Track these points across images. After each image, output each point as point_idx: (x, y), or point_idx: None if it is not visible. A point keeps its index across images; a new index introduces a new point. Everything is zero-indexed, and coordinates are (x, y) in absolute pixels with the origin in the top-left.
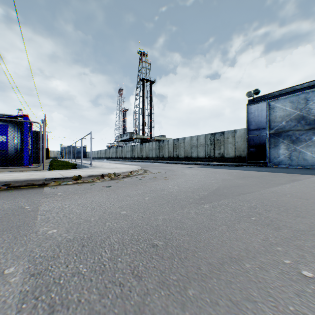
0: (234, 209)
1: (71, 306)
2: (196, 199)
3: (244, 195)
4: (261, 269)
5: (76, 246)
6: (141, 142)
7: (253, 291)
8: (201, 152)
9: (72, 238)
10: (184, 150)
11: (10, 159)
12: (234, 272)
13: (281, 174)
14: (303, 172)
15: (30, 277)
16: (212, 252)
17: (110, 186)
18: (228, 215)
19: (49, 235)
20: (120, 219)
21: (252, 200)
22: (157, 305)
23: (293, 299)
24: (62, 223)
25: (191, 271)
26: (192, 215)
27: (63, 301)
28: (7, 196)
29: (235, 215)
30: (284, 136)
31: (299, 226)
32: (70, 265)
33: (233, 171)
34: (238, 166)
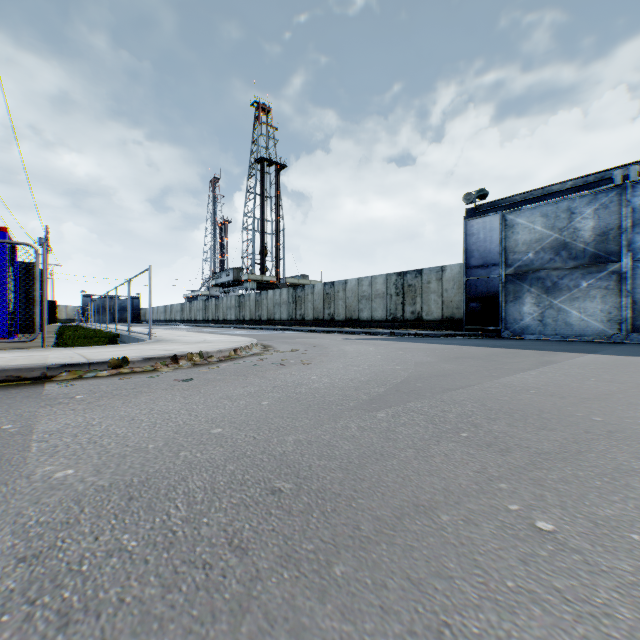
0: (431, 419)
1: (104, 612)
2: (362, 401)
3: (453, 392)
4: (467, 523)
5: (115, 499)
6: (258, 289)
7: (450, 560)
8: (378, 310)
9: (107, 485)
10: (345, 306)
11: None
12: (420, 531)
13: (525, 352)
14: (565, 348)
15: (18, 564)
16: (385, 497)
17: (190, 379)
18: (420, 430)
19: (59, 481)
20: (209, 445)
21: (467, 401)
22: (275, 597)
23: (515, 569)
24: (87, 456)
25: (342, 533)
26: (352, 432)
27: (89, 604)
28: None
29: (432, 429)
30: (532, 279)
31: (544, 445)
32: (103, 535)
33: (438, 346)
34: (448, 336)
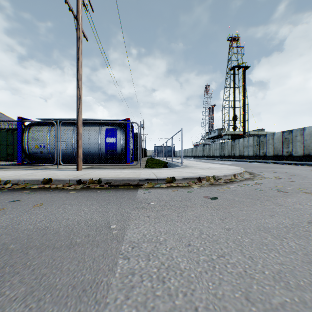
0: None
1: None
2: None
3: None
4: None
5: None
6: (231, 139)
7: None
8: None
9: None
10: (302, 146)
11: (118, 157)
12: None
13: None
14: None
15: None
16: None
17: (215, 197)
18: None
19: None
20: None
21: None
22: None
23: None
24: None
25: None
26: None
27: None
28: (102, 198)
29: None
30: None
31: None
32: None
33: None
34: None
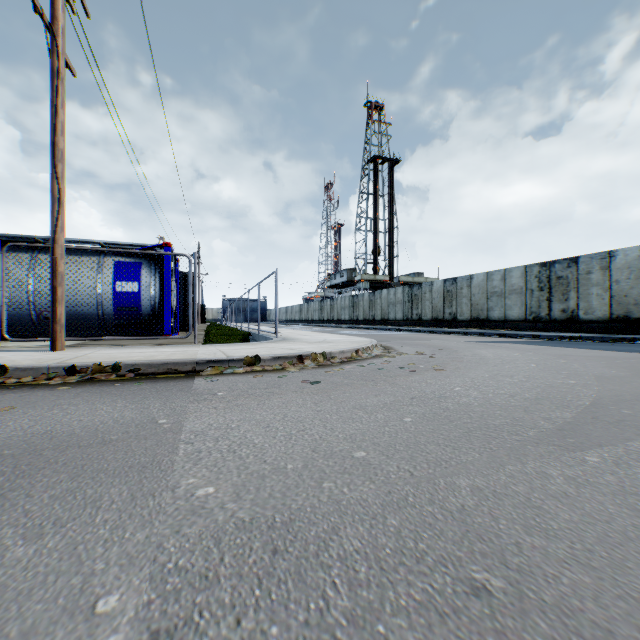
0: None
1: None
2: (545, 430)
3: None
4: None
5: (257, 548)
6: (371, 289)
7: None
8: (514, 308)
9: (246, 519)
10: (469, 304)
11: (144, 322)
12: None
13: None
14: None
15: None
16: None
17: (317, 381)
18: None
19: (199, 501)
20: (355, 475)
21: None
22: None
23: None
24: (226, 470)
25: None
26: (559, 486)
27: None
28: (132, 393)
29: None
30: None
31: None
32: (245, 618)
33: (614, 354)
34: (621, 341)
